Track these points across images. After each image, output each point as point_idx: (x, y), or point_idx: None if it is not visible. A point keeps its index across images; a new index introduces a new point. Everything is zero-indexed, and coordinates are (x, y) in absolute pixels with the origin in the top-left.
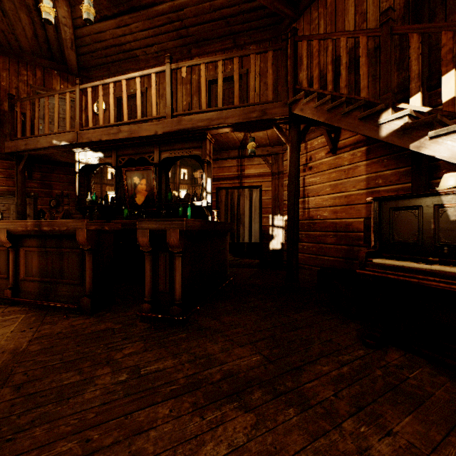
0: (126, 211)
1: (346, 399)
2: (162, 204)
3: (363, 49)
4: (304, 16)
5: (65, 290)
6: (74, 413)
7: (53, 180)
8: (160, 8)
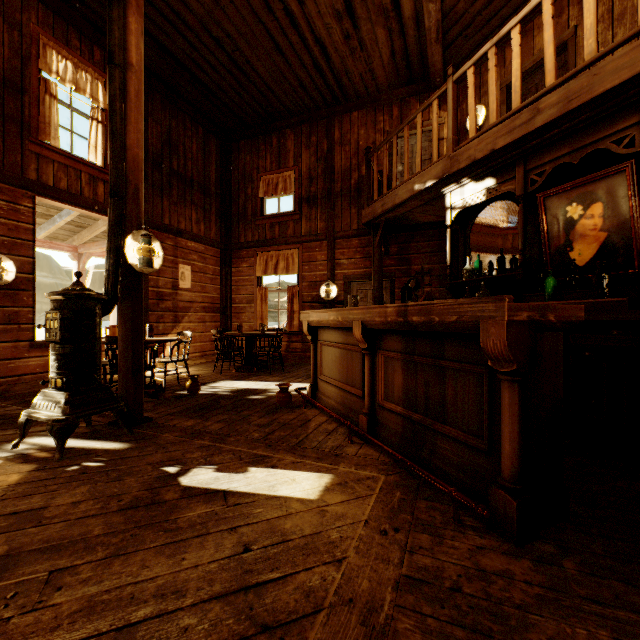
0: (550, 283)
1: None
2: None
3: None
4: None
5: (449, 449)
6: None
7: (411, 252)
8: None
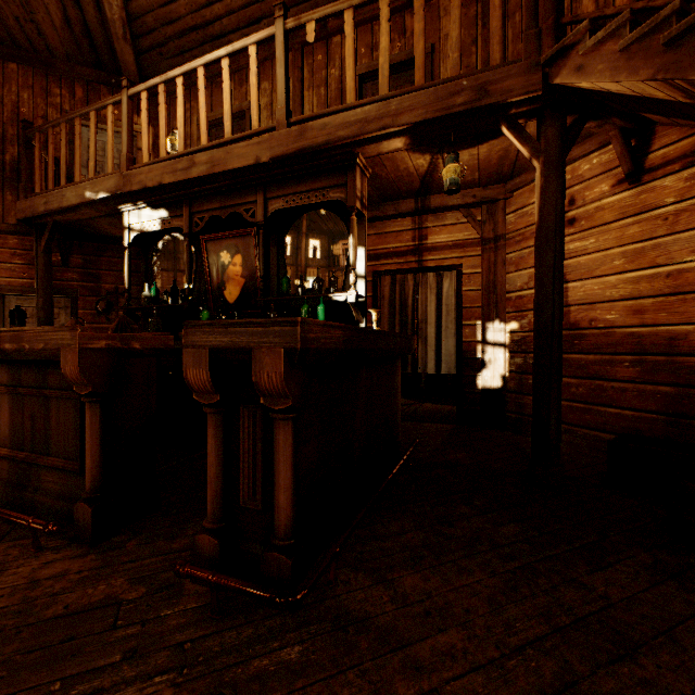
0: (205, 315)
1: None
2: (270, 301)
3: None
4: None
5: (53, 480)
6: None
7: (102, 268)
8: None
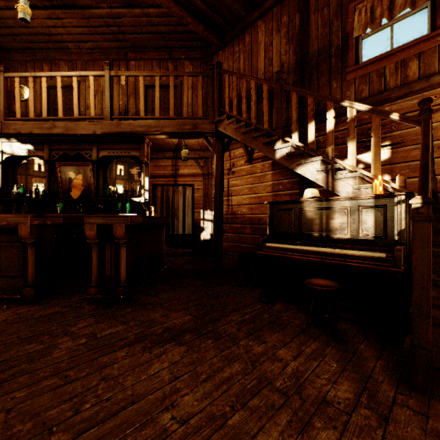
0: (61, 205)
1: (244, 331)
2: (100, 199)
3: (265, 94)
4: (229, 47)
5: (3, 283)
6: (48, 365)
7: None
8: (97, 11)
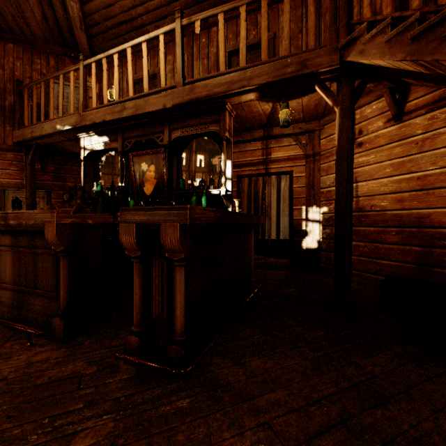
0: (131, 203)
1: None
2: (172, 194)
3: None
4: None
5: (39, 304)
6: None
7: (67, 172)
8: None
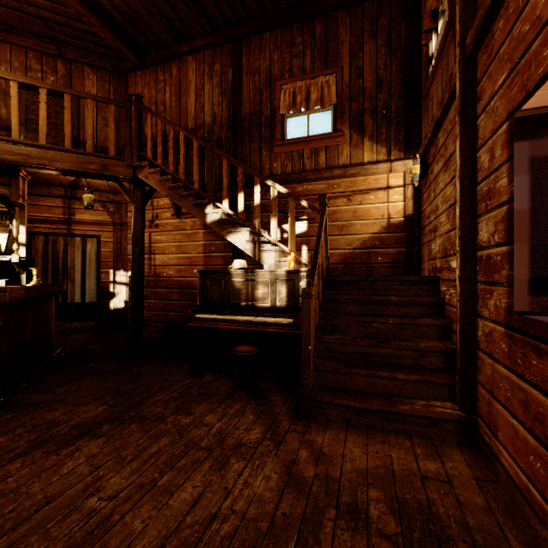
0: None
1: (172, 408)
2: None
3: (195, 151)
4: (151, 70)
5: None
6: None
7: None
8: None
